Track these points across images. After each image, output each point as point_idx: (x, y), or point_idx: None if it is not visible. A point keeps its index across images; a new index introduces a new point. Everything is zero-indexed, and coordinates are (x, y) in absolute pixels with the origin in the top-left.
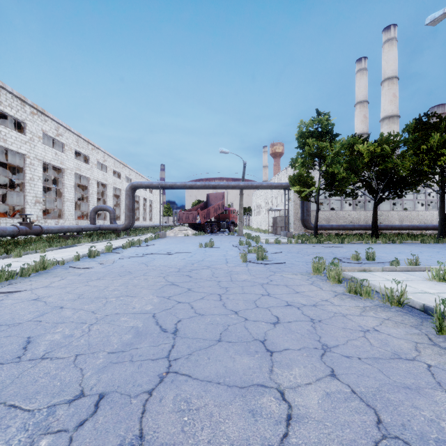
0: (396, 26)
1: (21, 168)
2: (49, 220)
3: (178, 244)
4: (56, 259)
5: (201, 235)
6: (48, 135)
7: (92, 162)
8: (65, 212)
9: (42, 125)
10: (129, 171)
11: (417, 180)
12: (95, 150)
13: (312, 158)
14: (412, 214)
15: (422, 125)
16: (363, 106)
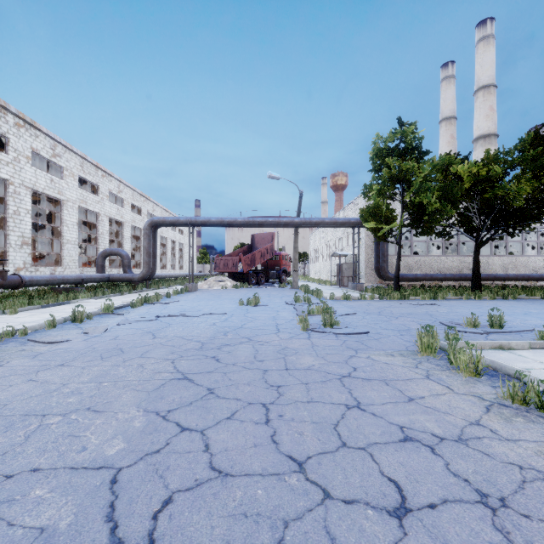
0: (493, 20)
1: (2, 198)
2: (41, 268)
3: (211, 300)
4: (12, 327)
5: (244, 287)
6: (40, 155)
7: (102, 192)
8: (65, 257)
9: (31, 142)
10: (152, 206)
11: (537, 214)
12: (107, 177)
13: (392, 184)
14: (519, 260)
15: (540, 139)
16: (450, 124)
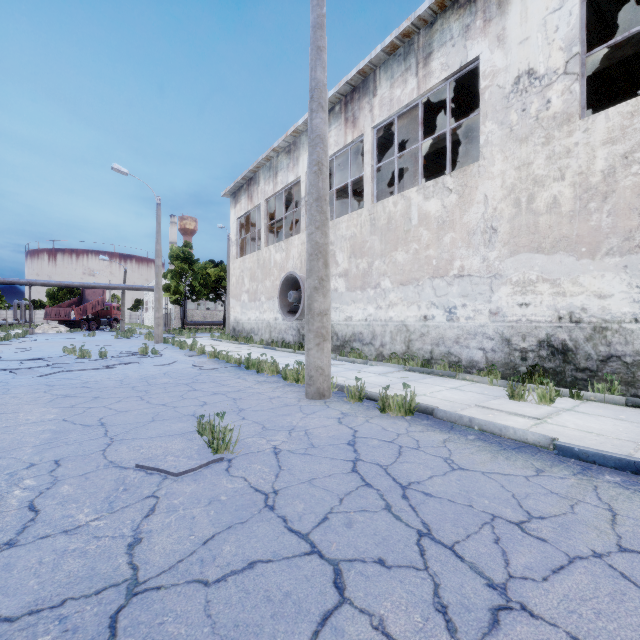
0: None
1: None
2: None
3: (61, 336)
4: None
5: (77, 332)
6: None
7: None
8: None
9: None
10: None
11: None
12: None
13: (179, 274)
14: None
15: None
16: None
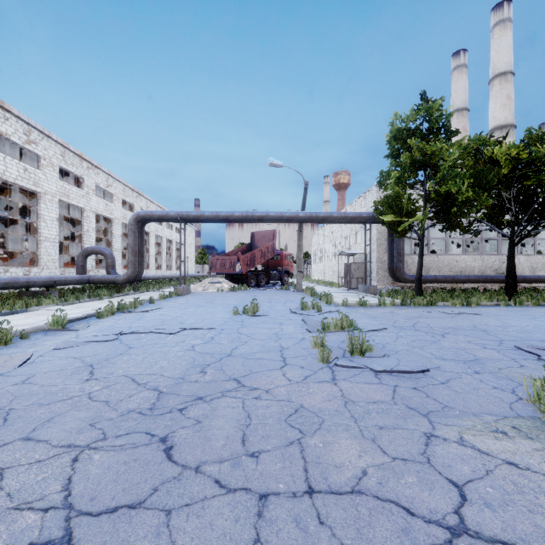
0: (510, 3)
1: None
2: (12, 268)
3: (201, 306)
4: None
5: (242, 289)
6: (11, 141)
7: (88, 186)
8: (42, 256)
9: None
10: (146, 203)
11: None
12: (94, 169)
13: (415, 170)
14: None
15: None
16: (462, 116)
